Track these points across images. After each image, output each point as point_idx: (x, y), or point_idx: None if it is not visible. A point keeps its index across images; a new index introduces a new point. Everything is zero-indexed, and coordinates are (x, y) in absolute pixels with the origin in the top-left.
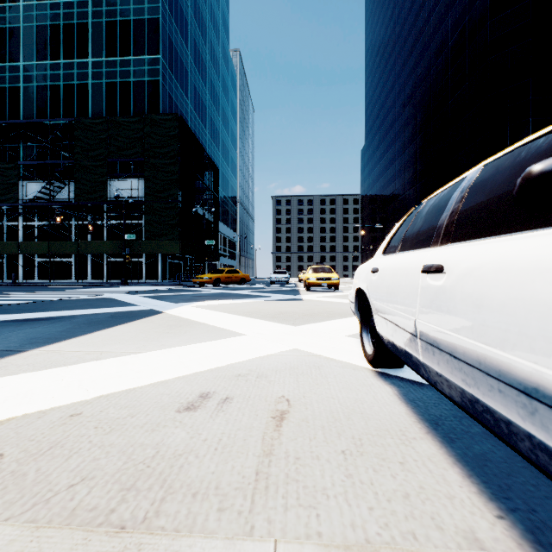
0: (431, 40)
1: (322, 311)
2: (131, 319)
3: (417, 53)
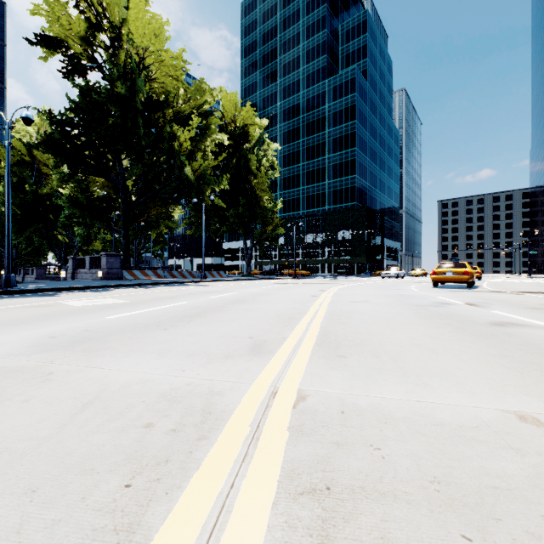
0: None
1: None
2: None
3: None
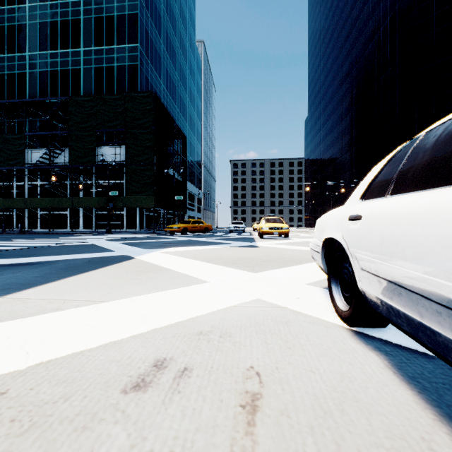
0: (365, 26)
1: (277, 258)
2: (105, 264)
3: (352, 38)
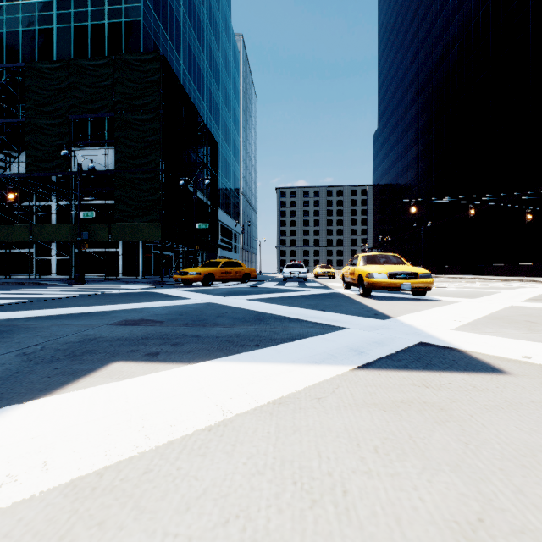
0: None
1: None
2: None
3: (449, 10)
